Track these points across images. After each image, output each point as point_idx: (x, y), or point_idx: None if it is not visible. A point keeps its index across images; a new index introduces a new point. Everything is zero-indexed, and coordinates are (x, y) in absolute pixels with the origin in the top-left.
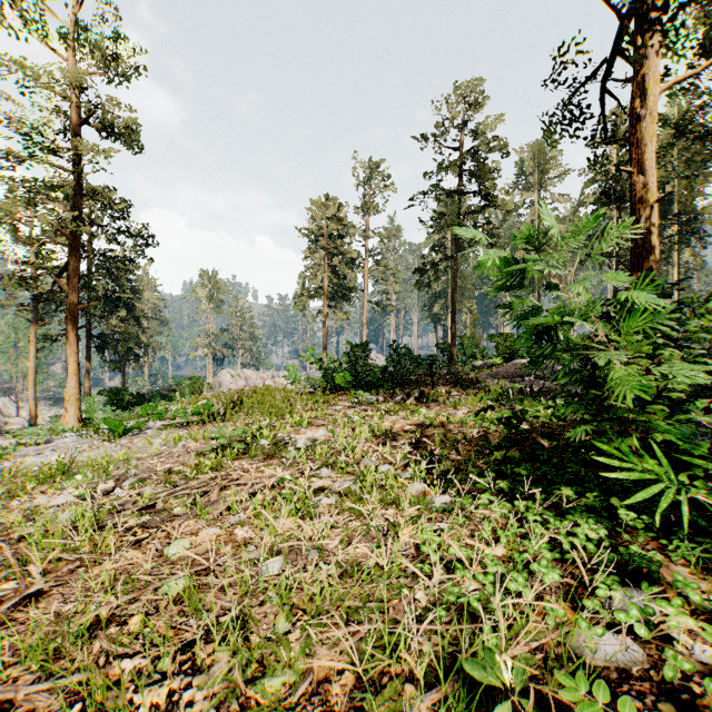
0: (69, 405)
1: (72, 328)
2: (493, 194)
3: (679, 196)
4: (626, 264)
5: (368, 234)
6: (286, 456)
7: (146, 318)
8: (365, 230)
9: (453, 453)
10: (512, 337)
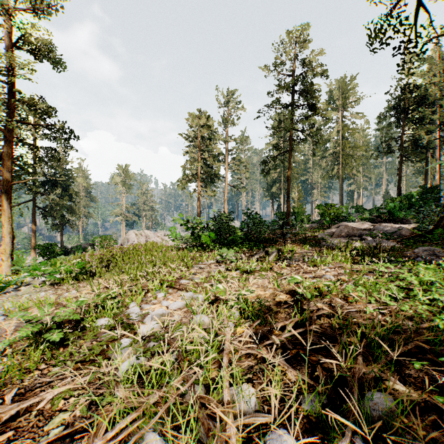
0: (4, 257)
1: (7, 199)
2: (317, 105)
3: (439, 112)
4: (408, 157)
5: (228, 138)
6: (115, 358)
7: (78, 195)
8: (226, 137)
9: (397, 382)
10: (334, 206)
